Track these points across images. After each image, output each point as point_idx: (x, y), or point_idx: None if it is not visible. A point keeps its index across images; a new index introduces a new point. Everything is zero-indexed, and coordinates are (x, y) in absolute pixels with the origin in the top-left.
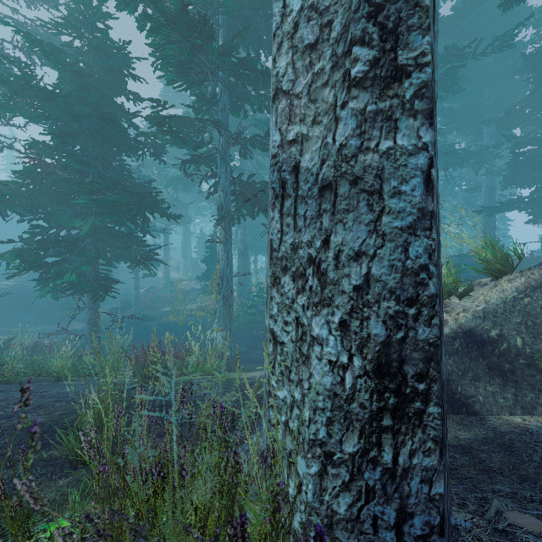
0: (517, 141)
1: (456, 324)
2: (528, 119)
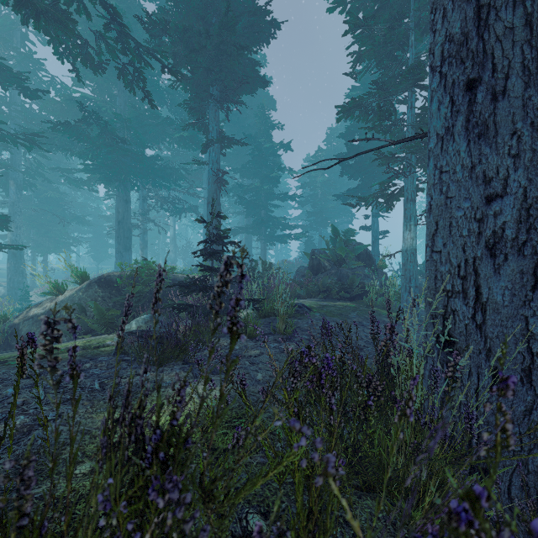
0: (246, 188)
1: (49, 308)
2: (256, 174)
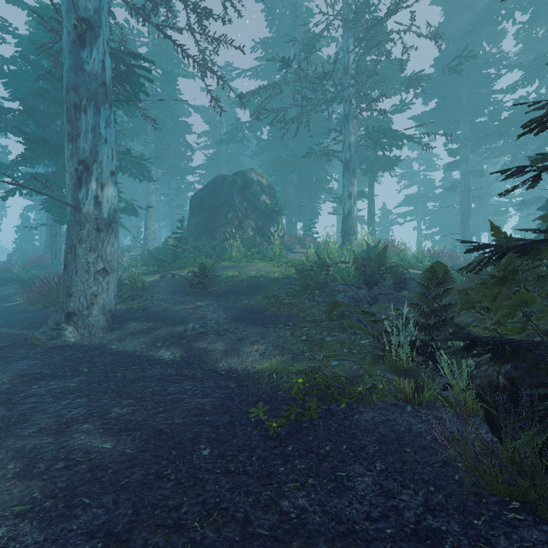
0: None
1: None
2: None
